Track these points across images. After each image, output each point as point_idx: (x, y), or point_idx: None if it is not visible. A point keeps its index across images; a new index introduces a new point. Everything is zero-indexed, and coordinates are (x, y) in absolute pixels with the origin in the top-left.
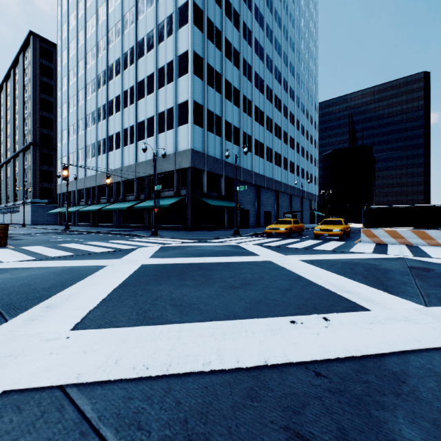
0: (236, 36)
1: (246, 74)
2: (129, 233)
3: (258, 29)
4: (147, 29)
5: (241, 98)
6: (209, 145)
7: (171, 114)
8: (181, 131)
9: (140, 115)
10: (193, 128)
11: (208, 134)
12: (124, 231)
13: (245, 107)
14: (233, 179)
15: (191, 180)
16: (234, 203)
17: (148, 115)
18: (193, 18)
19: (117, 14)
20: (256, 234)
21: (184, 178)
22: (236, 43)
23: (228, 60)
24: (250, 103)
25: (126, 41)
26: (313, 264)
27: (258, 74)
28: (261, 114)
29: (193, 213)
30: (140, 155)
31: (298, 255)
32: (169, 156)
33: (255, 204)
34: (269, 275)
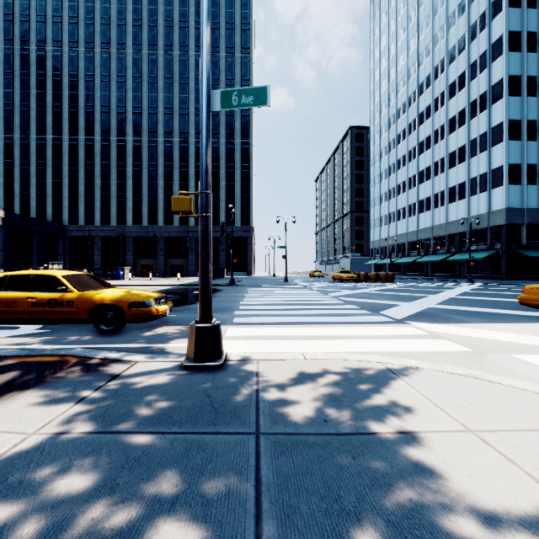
0: None
1: None
2: (448, 280)
3: None
4: (458, 108)
5: None
6: (530, 197)
7: (484, 179)
8: (494, 193)
9: (450, 181)
10: (508, 189)
11: (528, 187)
12: (441, 279)
13: None
14: None
15: (506, 236)
16: None
17: (459, 181)
18: (509, 90)
19: (427, 99)
20: None
21: (498, 234)
22: None
23: None
24: None
25: (436, 121)
26: None
27: None
28: None
29: (508, 264)
30: (450, 215)
31: None
32: (481, 216)
33: None
34: None
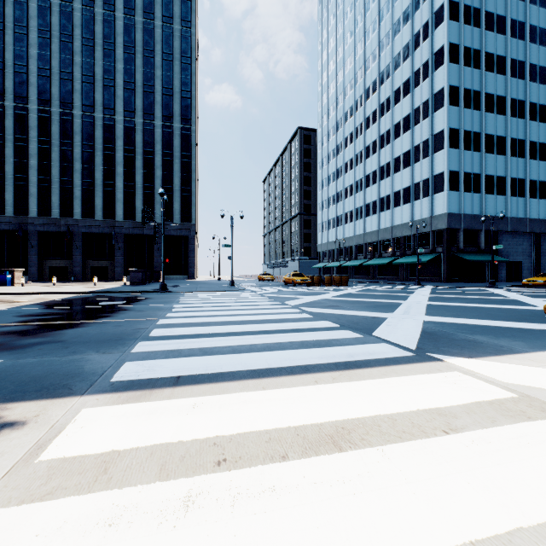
0: (500, 82)
1: (515, 114)
2: (397, 283)
3: (535, 52)
4: (403, 114)
5: (507, 144)
6: (466, 204)
7: (427, 184)
8: (436, 198)
9: (395, 186)
10: (448, 195)
11: (464, 194)
12: (389, 282)
13: (514, 150)
14: (496, 231)
15: (447, 240)
16: (497, 256)
17: (404, 186)
18: (449, 100)
19: (373, 103)
20: (516, 286)
21: (439, 238)
22: (500, 89)
23: (489, 113)
24: (522, 143)
25: (382, 125)
26: (521, 295)
27: (535, 103)
28: (542, 148)
29: (448, 267)
30: (395, 219)
31: (521, 293)
32: (424, 220)
33: (531, 254)
34: (489, 295)
